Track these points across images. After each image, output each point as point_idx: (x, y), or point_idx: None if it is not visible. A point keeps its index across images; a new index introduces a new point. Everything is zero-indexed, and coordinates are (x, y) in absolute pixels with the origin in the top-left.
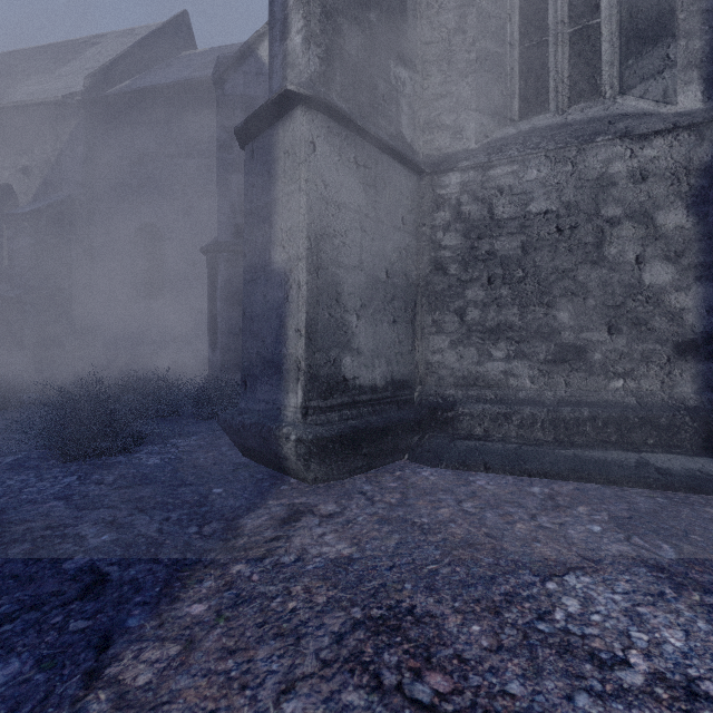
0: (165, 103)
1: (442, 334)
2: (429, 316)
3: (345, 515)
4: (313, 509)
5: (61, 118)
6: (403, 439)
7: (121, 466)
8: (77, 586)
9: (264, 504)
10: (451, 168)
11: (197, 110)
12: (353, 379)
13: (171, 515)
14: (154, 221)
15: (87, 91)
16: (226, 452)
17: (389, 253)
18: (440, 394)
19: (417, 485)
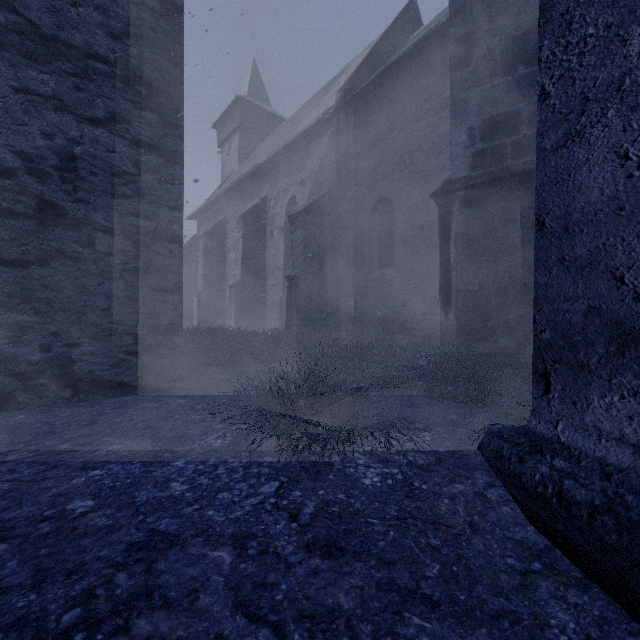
0: (395, 80)
1: None
2: None
3: None
4: None
5: (322, 133)
6: None
7: (331, 476)
8: None
9: None
10: None
11: (424, 71)
12: None
13: None
14: (386, 195)
15: (337, 103)
16: (486, 492)
17: None
18: None
19: None
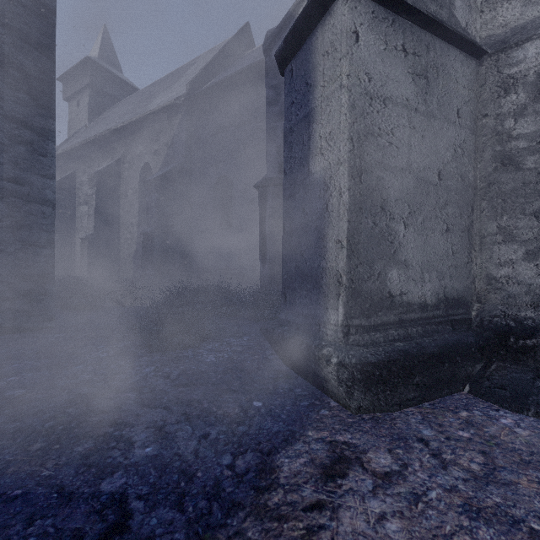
0: (233, 88)
1: (513, 243)
2: (492, 223)
3: (408, 480)
4: (361, 458)
5: (174, 115)
6: (462, 367)
7: (187, 360)
8: (98, 527)
9: (302, 434)
10: (528, 38)
11: (254, 88)
12: (400, 295)
13: (210, 430)
14: (226, 174)
15: (187, 93)
16: (269, 357)
17: (441, 152)
18: (511, 316)
19: (501, 441)
